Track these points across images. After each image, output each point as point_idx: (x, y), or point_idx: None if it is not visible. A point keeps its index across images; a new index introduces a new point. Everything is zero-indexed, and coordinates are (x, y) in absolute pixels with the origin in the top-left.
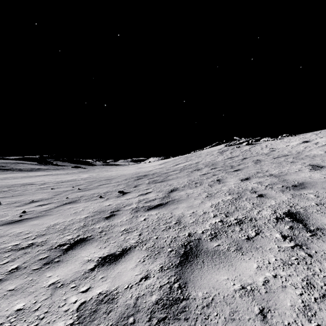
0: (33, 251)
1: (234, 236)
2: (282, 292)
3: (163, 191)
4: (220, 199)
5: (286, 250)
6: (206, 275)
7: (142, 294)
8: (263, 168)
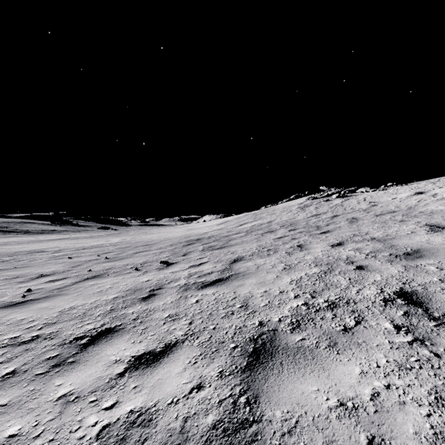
0: (38, 347)
1: (324, 325)
2: (401, 412)
3: (223, 262)
4: (303, 273)
5: (401, 348)
6: (286, 385)
7: (193, 412)
8: (361, 229)
